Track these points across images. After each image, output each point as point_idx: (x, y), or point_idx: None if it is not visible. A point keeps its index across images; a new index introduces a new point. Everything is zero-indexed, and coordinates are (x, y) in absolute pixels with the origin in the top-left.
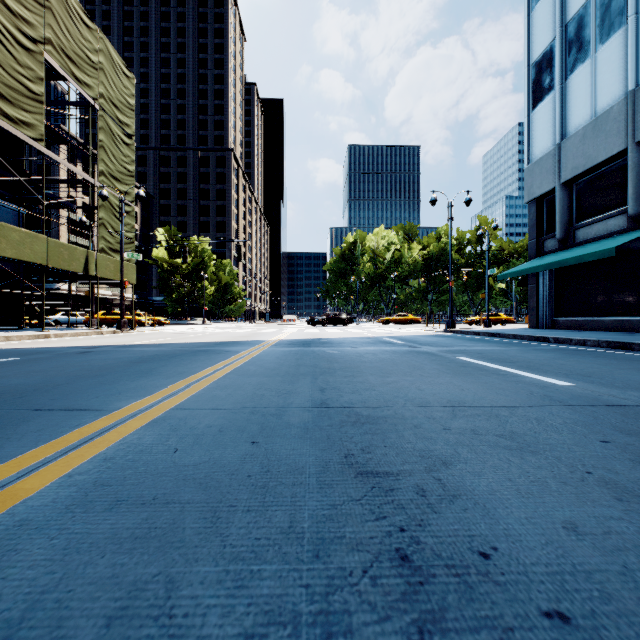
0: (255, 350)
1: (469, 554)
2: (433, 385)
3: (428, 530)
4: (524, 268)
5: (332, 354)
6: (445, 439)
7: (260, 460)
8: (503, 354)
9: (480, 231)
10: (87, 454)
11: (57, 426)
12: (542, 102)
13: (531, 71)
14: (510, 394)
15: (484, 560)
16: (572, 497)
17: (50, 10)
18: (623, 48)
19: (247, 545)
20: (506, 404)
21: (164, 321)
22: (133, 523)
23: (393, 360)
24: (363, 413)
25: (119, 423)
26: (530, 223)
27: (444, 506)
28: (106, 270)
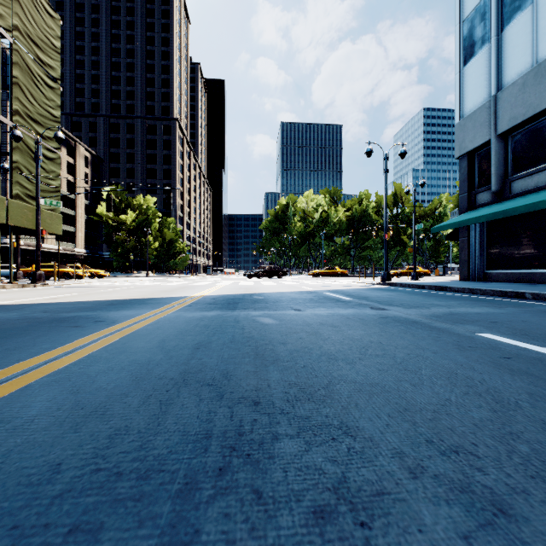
0: (147, 318)
1: None
2: None
3: None
4: (463, 219)
5: (266, 328)
6: None
7: None
8: (536, 325)
9: (407, 188)
10: None
11: None
12: (475, 57)
13: (462, 28)
14: None
15: None
16: None
17: None
18: None
19: None
20: None
21: (103, 274)
22: None
23: (385, 349)
24: None
25: None
26: (461, 177)
27: None
28: (22, 218)
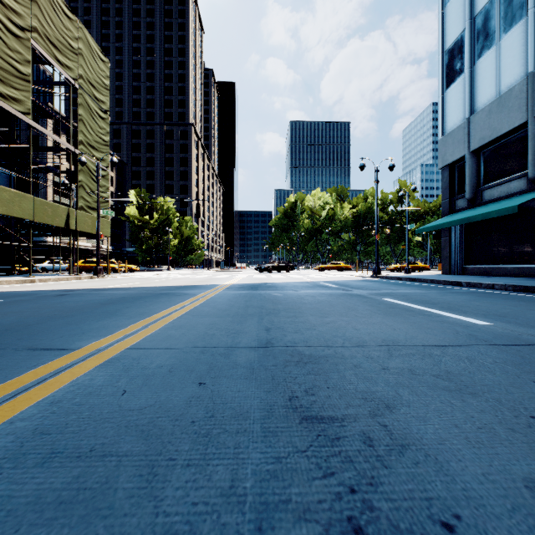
0: (210, 293)
1: (430, 525)
2: (367, 325)
3: (381, 491)
4: (439, 223)
5: (276, 296)
6: (385, 380)
7: (205, 403)
8: (425, 296)
9: (401, 192)
10: (35, 397)
11: (15, 366)
12: (454, 83)
13: (445, 57)
14: (438, 333)
15: (449, 534)
16: (525, 447)
17: (36, 3)
18: (523, 36)
19: (182, 513)
20: (436, 343)
21: (135, 268)
22: (62, 482)
23: (330, 302)
24: (305, 352)
25: (75, 363)
26: (444, 185)
27: (394, 459)
28: (85, 225)
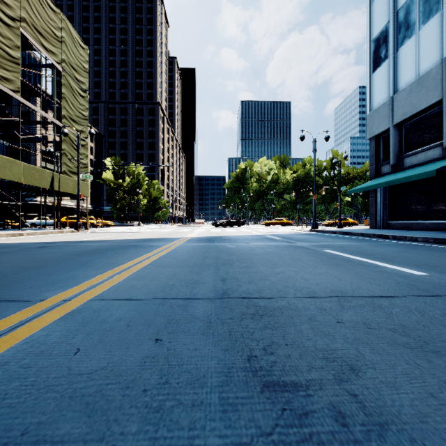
0: (172, 245)
1: None
2: (314, 275)
3: None
4: (367, 185)
5: (230, 248)
6: (342, 335)
7: (160, 365)
8: (359, 248)
9: (334, 160)
10: None
11: None
12: (380, 67)
13: (372, 45)
14: (381, 283)
15: None
16: None
17: None
18: (439, 27)
19: None
20: (382, 294)
21: (110, 223)
22: None
23: (277, 253)
24: (260, 304)
25: (36, 316)
26: (371, 154)
27: None
28: (67, 187)
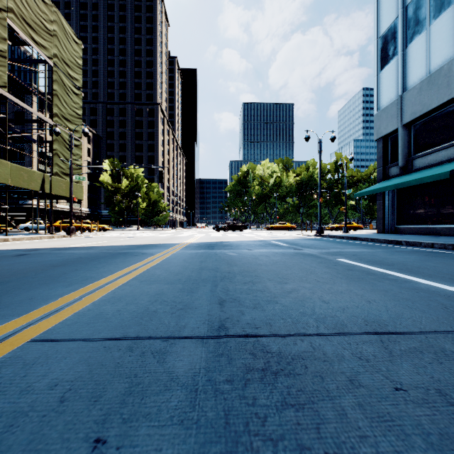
0: (167, 252)
1: None
2: (335, 295)
3: None
4: (376, 188)
5: (231, 256)
6: (416, 424)
7: None
8: (375, 256)
9: (340, 162)
10: None
11: None
12: (388, 65)
13: (379, 42)
14: (424, 308)
15: None
16: None
17: None
18: (452, 21)
19: None
20: (435, 327)
21: (107, 228)
22: None
23: (285, 263)
24: (272, 348)
25: None
26: (378, 155)
27: None
28: (59, 189)
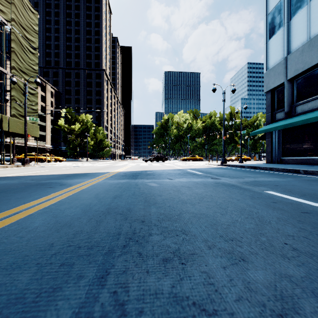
0: (88, 183)
1: None
2: None
3: None
4: (268, 128)
5: (152, 188)
6: None
7: None
8: (298, 187)
9: (236, 110)
10: None
11: None
12: (275, 34)
13: (268, 18)
14: None
15: None
16: None
17: None
18: None
19: None
20: None
21: (62, 159)
22: None
23: (213, 198)
24: None
25: None
26: (267, 104)
27: None
28: (16, 128)
